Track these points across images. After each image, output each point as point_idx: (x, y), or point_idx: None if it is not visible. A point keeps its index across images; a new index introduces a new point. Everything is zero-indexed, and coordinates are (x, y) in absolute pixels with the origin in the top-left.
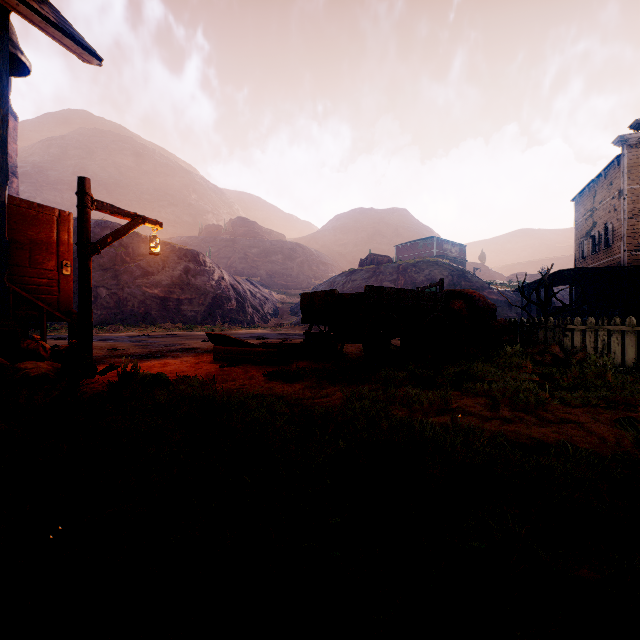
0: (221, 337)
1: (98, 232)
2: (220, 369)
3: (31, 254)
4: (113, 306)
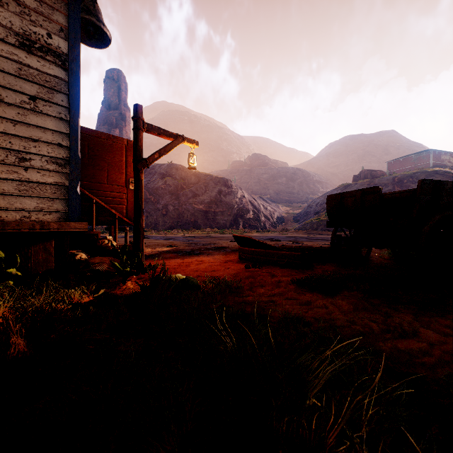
0: (246, 239)
1: (168, 171)
2: (246, 270)
3: (108, 174)
4: (176, 217)
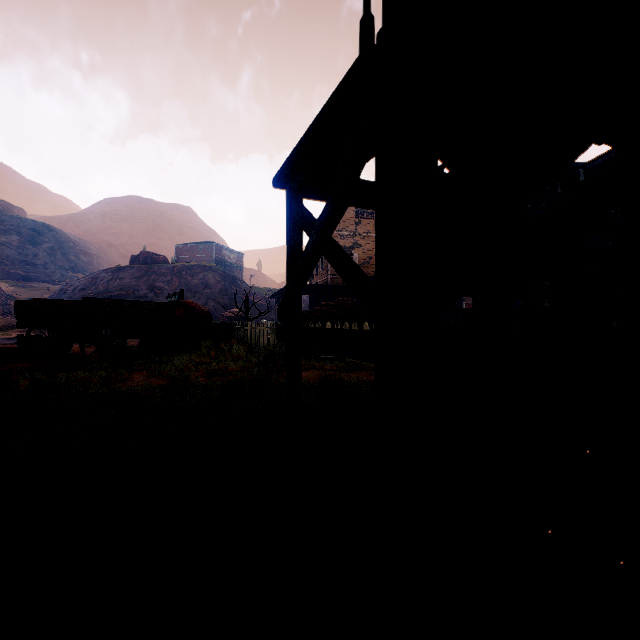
0: None
1: None
2: None
3: None
4: None
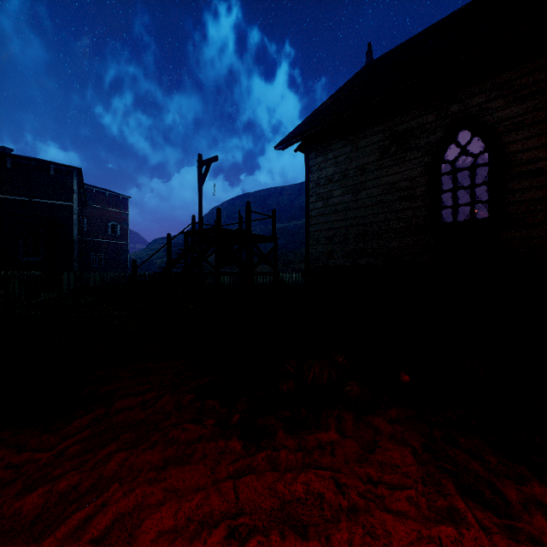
0: None
1: None
2: None
3: None
4: None
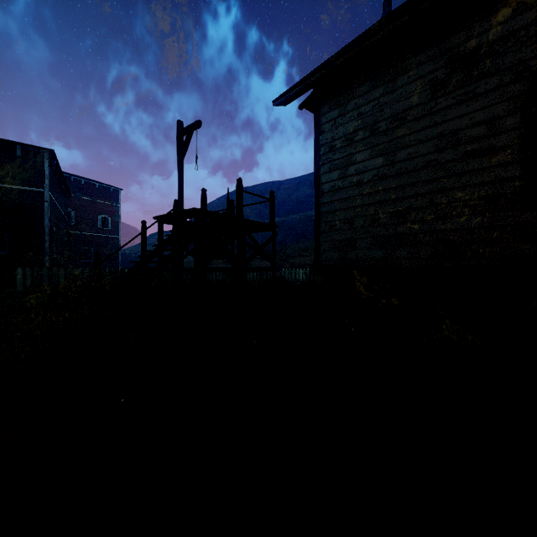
0: None
1: None
2: None
3: None
4: None
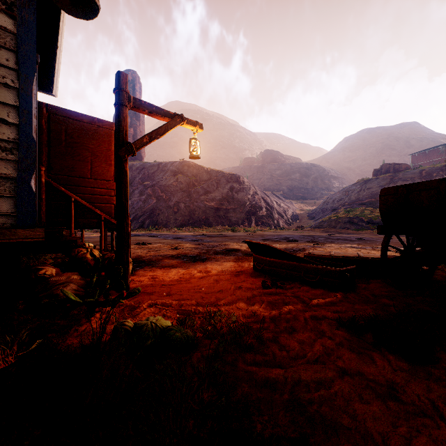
0: (262, 247)
1: (180, 168)
2: (263, 291)
3: (92, 166)
4: (187, 214)
